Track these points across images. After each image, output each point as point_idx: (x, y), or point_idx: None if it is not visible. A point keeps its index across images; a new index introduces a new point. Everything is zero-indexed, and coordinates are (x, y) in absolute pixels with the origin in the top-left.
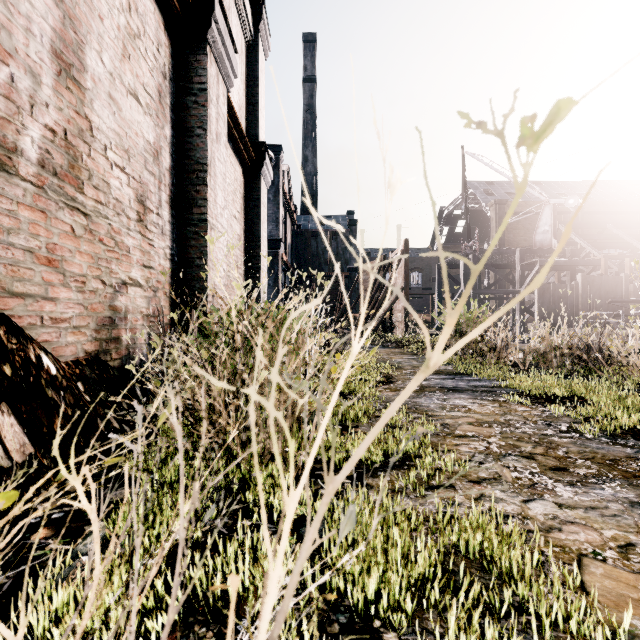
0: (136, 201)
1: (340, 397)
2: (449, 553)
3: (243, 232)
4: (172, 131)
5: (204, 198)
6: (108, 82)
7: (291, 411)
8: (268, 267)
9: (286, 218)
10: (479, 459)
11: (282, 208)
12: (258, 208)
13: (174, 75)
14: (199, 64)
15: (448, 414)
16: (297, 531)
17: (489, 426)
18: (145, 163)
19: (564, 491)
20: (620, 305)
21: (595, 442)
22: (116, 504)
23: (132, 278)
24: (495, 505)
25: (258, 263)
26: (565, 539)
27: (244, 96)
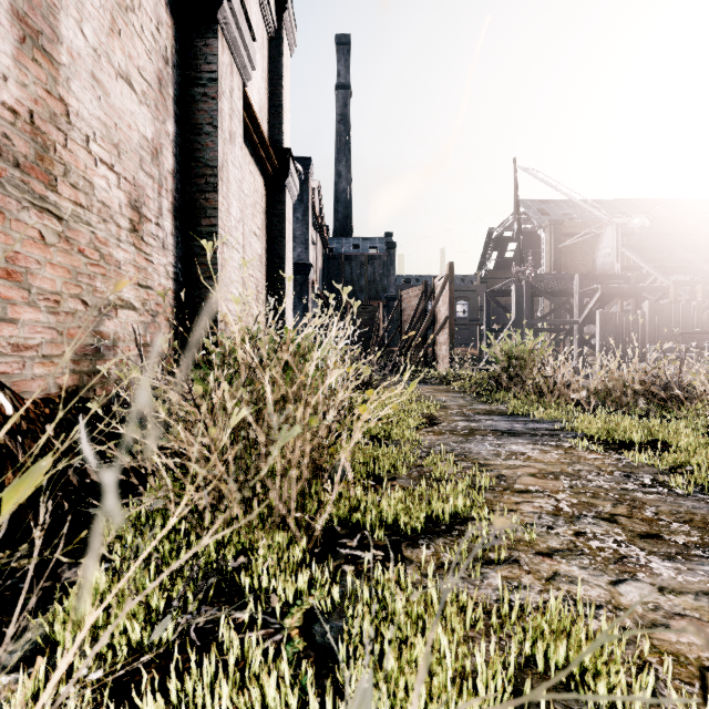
0: (129, 207)
1: (374, 442)
2: (518, 665)
3: (265, 252)
4: (176, 127)
5: (214, 207)
6: (91, 59)
7: (312, 460)
8: (296, 295)
9: (317, 240)
10: (547, 522)
11: (312, 229)
12: (282, 225)
13: (178, 62)
14: (208, 49)
15: (504, 463)
16: (308, 629)
17: (555, 478)
18: (141, 162)
19: (663, 568)
20: (692, 337)
21: (689, 499)
22: (72, 587)
23: (123, 299)
24: (574, 589)
25: (282, 287)
26: (677, 642)
27: (266, 96)
